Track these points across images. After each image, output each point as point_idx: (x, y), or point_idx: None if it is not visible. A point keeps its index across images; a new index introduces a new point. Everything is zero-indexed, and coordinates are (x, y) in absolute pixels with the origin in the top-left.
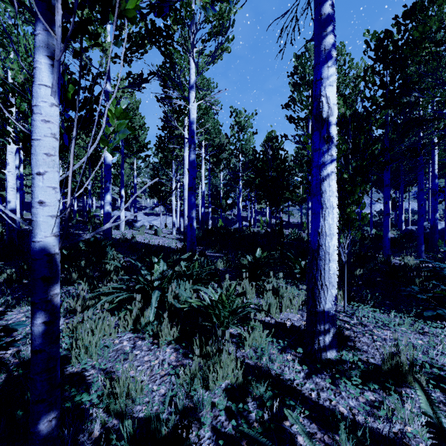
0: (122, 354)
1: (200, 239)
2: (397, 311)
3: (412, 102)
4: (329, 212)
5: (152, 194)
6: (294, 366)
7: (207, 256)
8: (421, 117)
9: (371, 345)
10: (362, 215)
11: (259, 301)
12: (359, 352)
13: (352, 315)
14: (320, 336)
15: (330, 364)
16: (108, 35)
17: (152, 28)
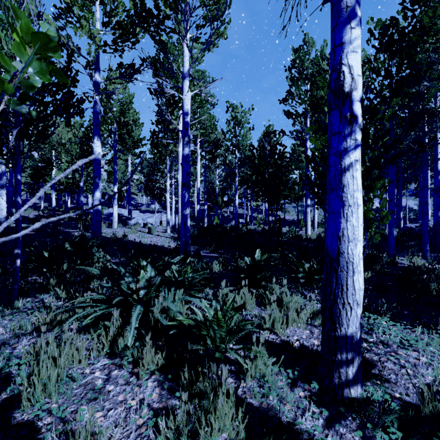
0: (91, 391)
1: (195, 238)
2: (419, 324)
3: (419, 93)
4: (353, 212)
5: (146, 191)
6: (309, 407)
7: (202, 257)
8: (430, 109)
9: (399, 373)
10: (382, 214)
11: (260, 312)
12: (387, 383)
13: (369, 330)
14: (342, 368)
15: (354, 403)
16: (96, 21)
17: (142, 8)
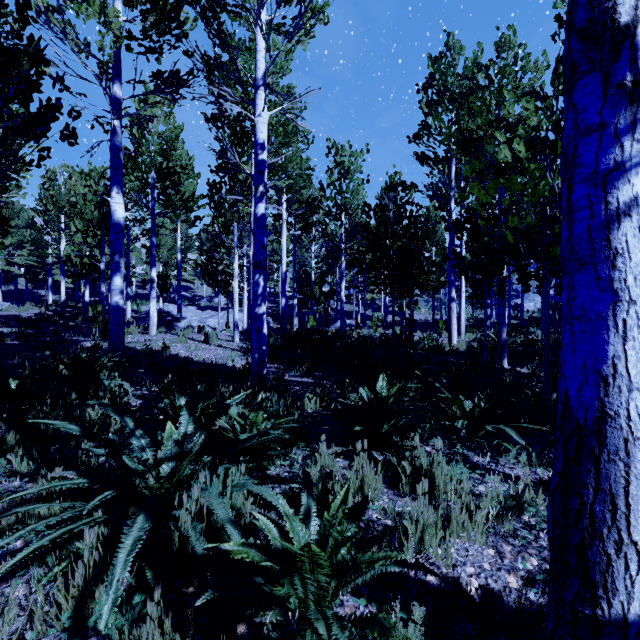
0: None
1: (277, 351)
2: None
3: None
4: None
5: (205, 276)
6: None
7: (286, 386)
8: None
9: None
10: None
11: (392, 500)
12: None
13: None
14: None
15: None
16: None
17: None
